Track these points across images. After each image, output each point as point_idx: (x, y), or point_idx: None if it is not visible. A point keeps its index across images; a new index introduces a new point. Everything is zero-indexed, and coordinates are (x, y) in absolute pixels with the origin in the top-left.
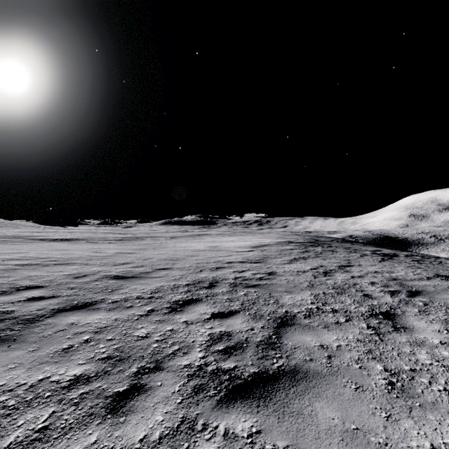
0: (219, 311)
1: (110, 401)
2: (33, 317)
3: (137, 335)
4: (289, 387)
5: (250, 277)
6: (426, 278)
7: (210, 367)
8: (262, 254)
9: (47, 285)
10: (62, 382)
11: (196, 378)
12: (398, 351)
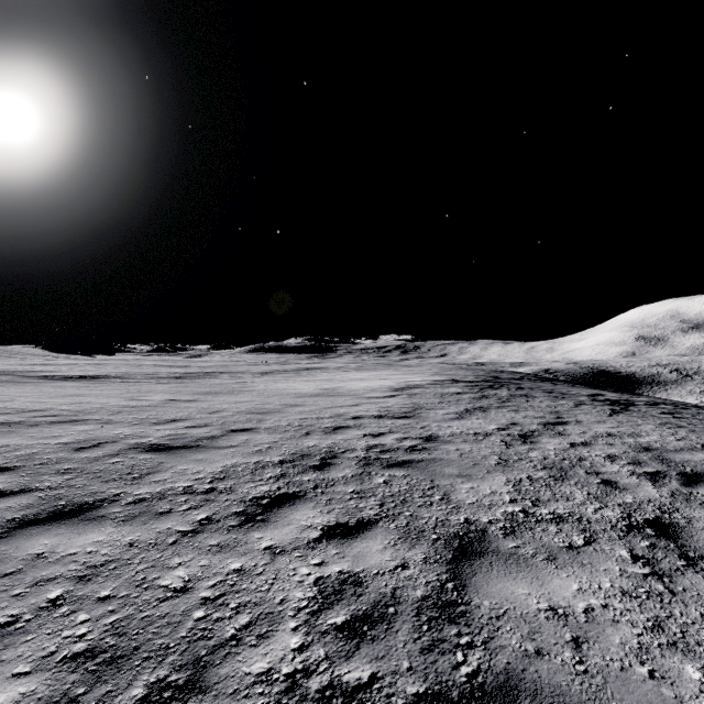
0: (339, 520)
1: None
2: None
3: (165, 586)
4: None
5: (393, 446)
6: (701, 446)
7: (316, 679)
8: (410, 402)
9: (19, 466)
10: None
11: None
12: None
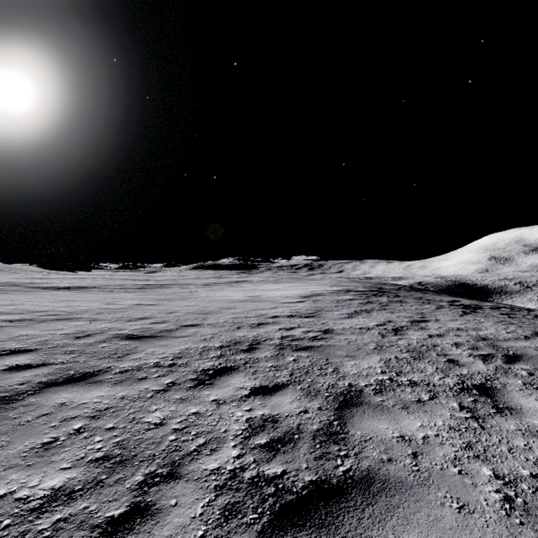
0: (262, 384)
1: (97, 535)
2: (10, 394)
3: (148, 422)
4: (362, 507)
5: (300, 336)
6: (524, 337)
7: (248, 472)
8: (314, 306)
9: (38, 349)
10: (31, 501)
11: (227, 492)
12: (507, 444)
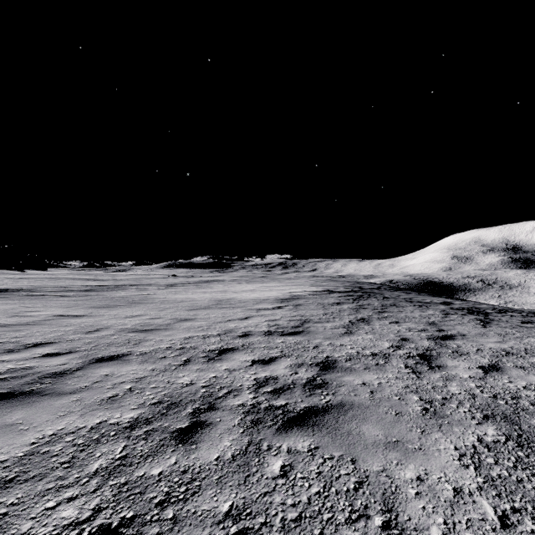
0: None
1: None
2: None
3: None
4: None
5: (287, 380)
6: None
7: None
8: (297, 313)
9: None
10: None
11: None
12: None
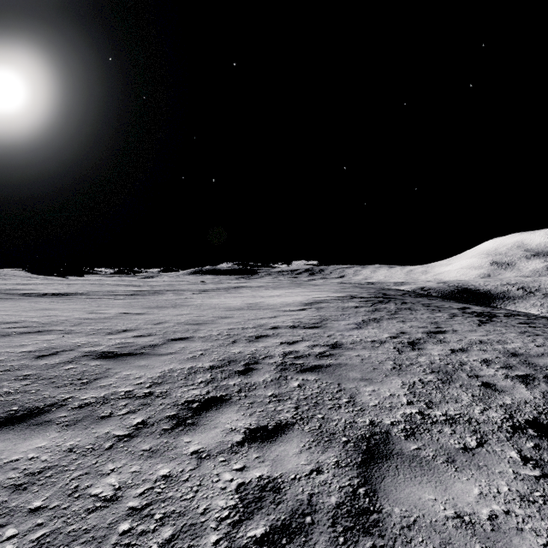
0: (259, 423)
1: None
2: None
3: (95, 495)
4: None
5: (305, 352)
6: None
7: None
8: (318, 314)
9: None
10: None
11: None
12: None
